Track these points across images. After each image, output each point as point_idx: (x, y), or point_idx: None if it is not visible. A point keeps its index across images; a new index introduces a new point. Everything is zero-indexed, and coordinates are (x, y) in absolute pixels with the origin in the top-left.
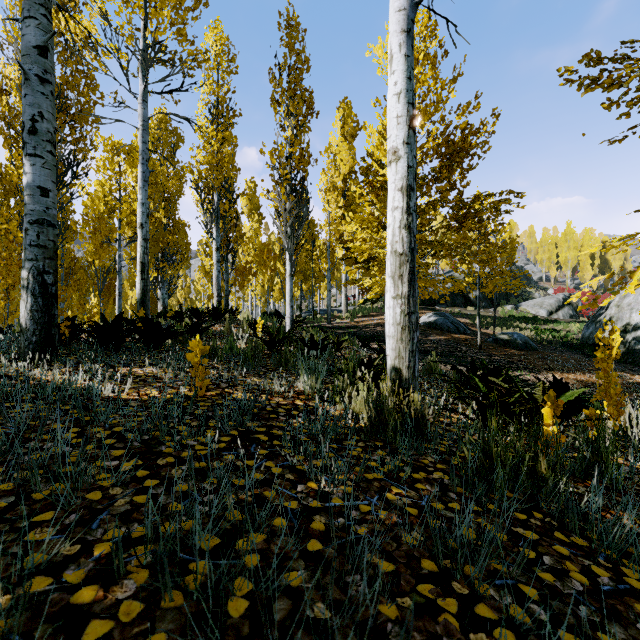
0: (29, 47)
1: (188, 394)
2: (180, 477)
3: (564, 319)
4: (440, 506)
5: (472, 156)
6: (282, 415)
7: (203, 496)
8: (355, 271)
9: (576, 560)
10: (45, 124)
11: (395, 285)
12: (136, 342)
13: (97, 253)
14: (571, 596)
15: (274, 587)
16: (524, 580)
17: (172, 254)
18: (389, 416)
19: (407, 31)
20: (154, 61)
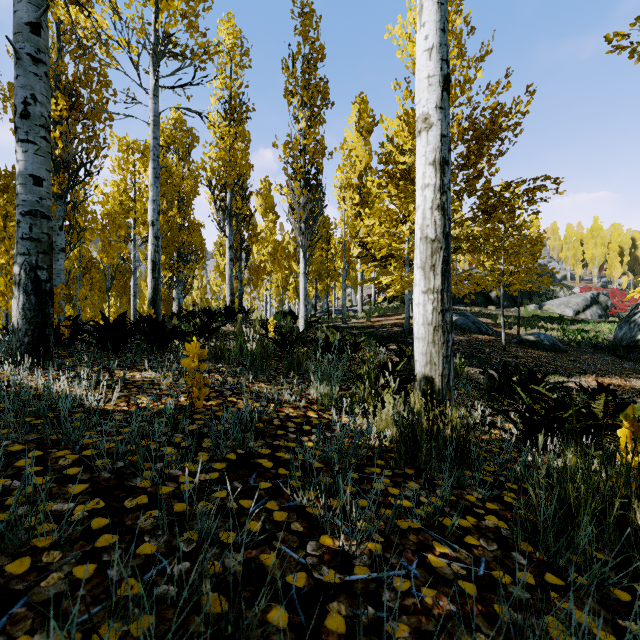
0: (21, 24)
1: (185, 404)
2: (148, 530)
3: (592, 319)
4: (505, 578)
5: (502, 140)
6: (292, 431)
7: (174, 564)
8: (371, 269)
9: None
10: (38, 107)
11: (426, 277)
12: (138, 343)
13: (105, 251)
14: None
15: None
16: None
17: (187, 254)
18: (421, 437)
19: None
20: (164, 54)
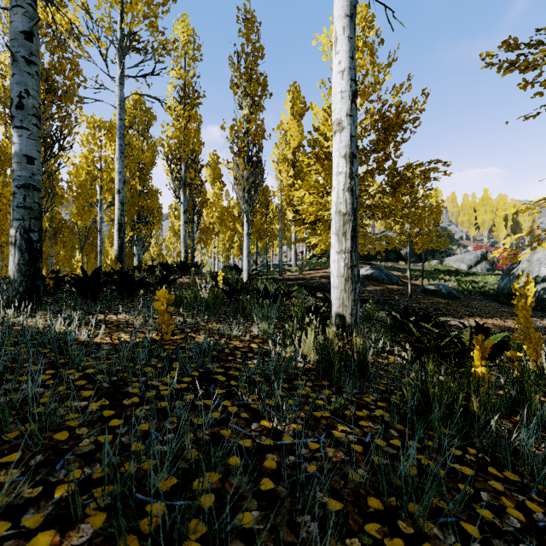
0: (16, 32)
1: (155, 338)
2: (143, 417)
3: (482, 272)
4: (382, 443)
5: (405, 130)
6: (239, 357)
7: (164, 435)
8: (303, 231)
9: (511, 495)
10: (31, 100)
11: (339, 241)
12: (112, 292)
13: (79, 215)
14: (510, 533)
15: (227, 530)
16: (465, 517)
17: (146, 216)
18: (334, 358)
19: (350, 16)
20: (129, 49)
